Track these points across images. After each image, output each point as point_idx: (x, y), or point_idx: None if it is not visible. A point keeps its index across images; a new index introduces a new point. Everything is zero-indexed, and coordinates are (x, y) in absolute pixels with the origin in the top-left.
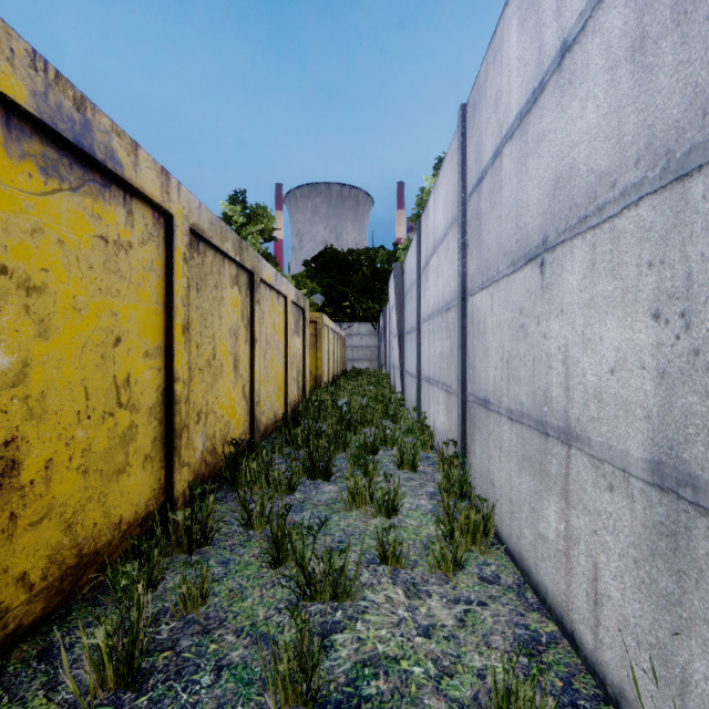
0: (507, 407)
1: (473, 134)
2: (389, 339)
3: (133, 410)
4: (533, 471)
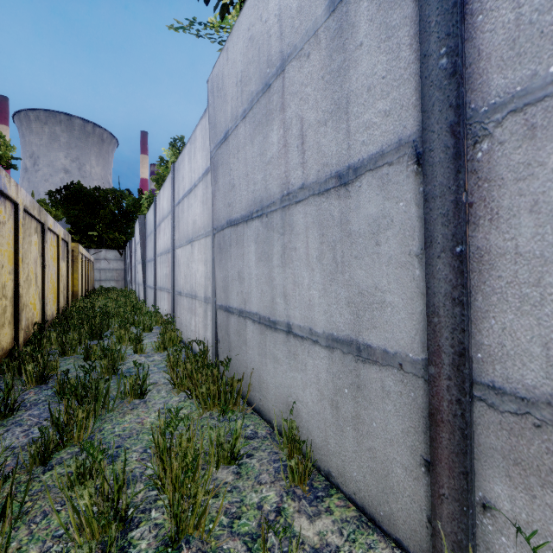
0: (185, 292)
1: (177, 181)
2: (135, 264)
3: (6, 298)
4: (190, 311)
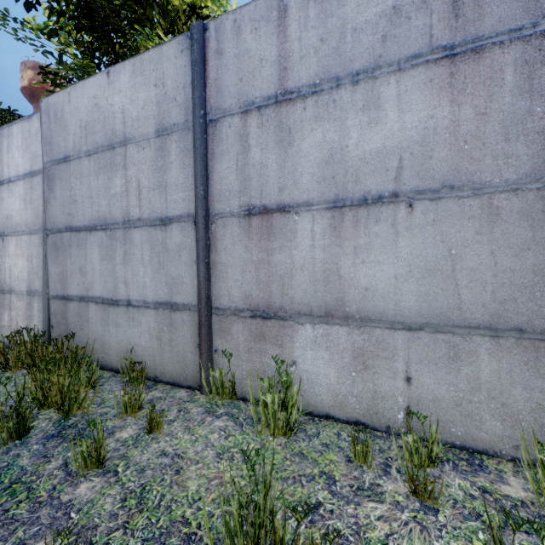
0: None
1: None
2: None
3: None
4: (0, 307)
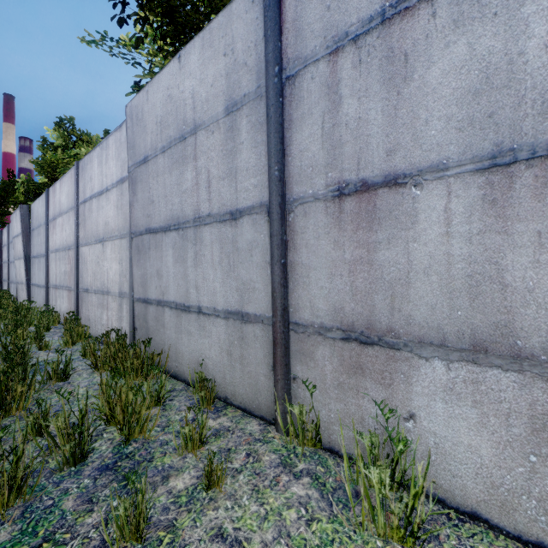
0: (94, 289)
1: (82, 179)
2: (8, 260)
3: None
4: (101, 307)
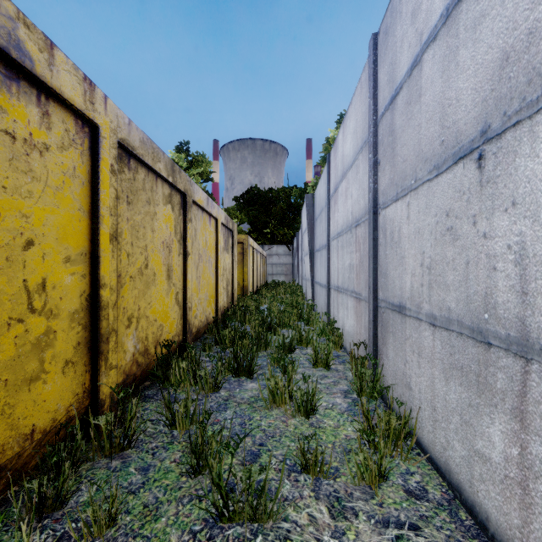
0: (429, 313)
1: (385, 57)
2: (301, 257)
3: (50, 316)
4: (466, 382)
